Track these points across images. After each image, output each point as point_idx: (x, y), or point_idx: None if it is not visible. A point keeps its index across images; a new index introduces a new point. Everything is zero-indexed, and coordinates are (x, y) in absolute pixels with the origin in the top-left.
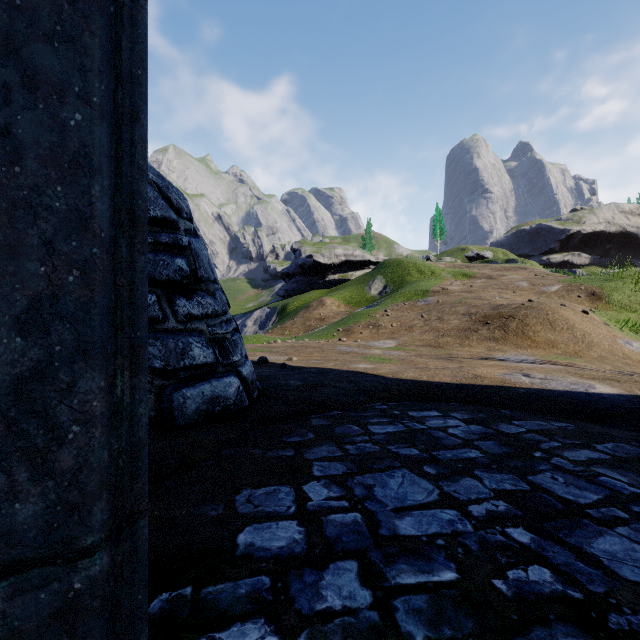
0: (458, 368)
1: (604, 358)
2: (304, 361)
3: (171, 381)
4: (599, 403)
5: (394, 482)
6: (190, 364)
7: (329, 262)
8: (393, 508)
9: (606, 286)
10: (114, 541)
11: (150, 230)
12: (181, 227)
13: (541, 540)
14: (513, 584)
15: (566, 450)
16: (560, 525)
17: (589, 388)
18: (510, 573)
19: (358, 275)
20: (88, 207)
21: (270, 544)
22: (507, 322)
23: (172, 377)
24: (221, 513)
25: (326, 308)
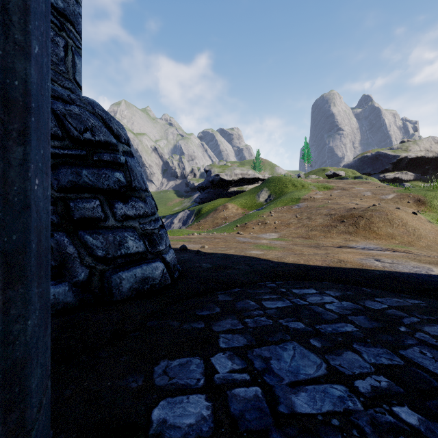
0: (325, 254)
1: (430, 246)
2: (213, 248)
3: (110, 266)
4: None
5: (287, 355)
6: (125, 253)
7: (230, 179)
8: (288, 382)
9: (428, 195)
10: None
11: (95, 151)
12: (120, 149)
13: (428, 422)
14: None
15: (425, 325)
16: None
17: (429, 271)
18: None
19: (250, 188)
20: None
21: (181, 421)
22: (358, 220)
23: (111, 263)
24: (140, 385)
25: (228, 211)
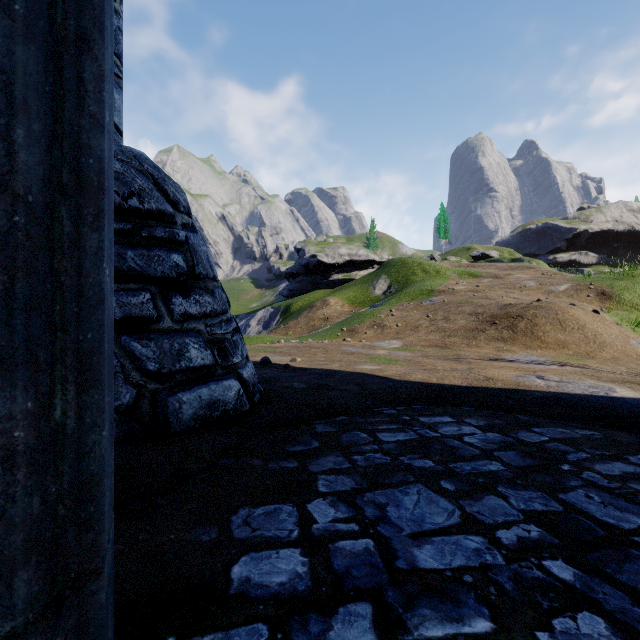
0: (468, 370)
1: (617, 359)
2: (308, 362)
3: (166, 385)
4: (623, 408)
5: (409, 500)
6: (186, 366)
7: (333, 262)
8: (410, 533)
9: (616, 285)
10: (51, 618)
11: (144, 224)
12: (178, 221)
13: (586, 577)
14: (562, 638)
15: (596, 462)
16: (606, 557)
17: (610, 392)
18: (556, 622)
19: (362, 275)
20: (6, 158)
21: (269, 579)
22: (515, 322)
23: (167, 380)
24: (214, 538)
25: (330, 308)
